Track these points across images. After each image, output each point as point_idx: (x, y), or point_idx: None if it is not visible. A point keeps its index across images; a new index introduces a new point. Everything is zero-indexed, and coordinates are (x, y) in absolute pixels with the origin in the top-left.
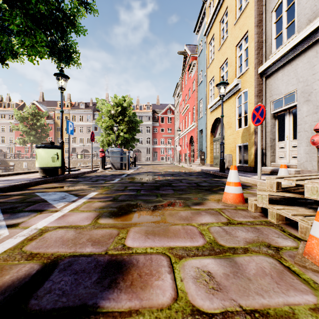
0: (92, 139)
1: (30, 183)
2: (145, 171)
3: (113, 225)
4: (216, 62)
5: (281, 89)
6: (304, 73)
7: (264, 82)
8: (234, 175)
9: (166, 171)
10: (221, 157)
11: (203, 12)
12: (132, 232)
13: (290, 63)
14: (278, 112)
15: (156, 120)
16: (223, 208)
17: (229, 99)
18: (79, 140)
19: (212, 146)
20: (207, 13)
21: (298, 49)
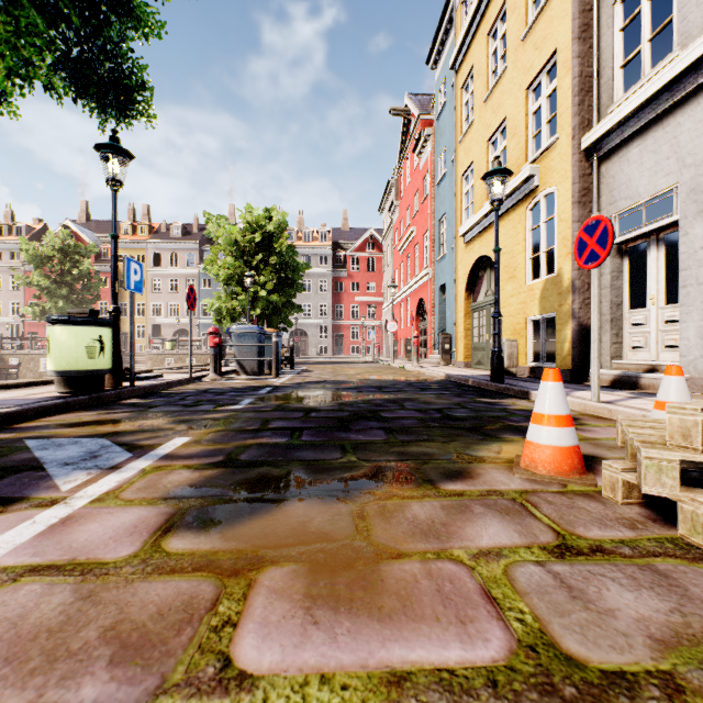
0: (192, 305)
1: (22, 411)
2: (316, 380)
3: (208, 560)
4: (479, 129)
5: (639, 185)
6: (698, 145)
7: (595, 170)
8: (554, 395)
9: (364, 378)
10: (495, 347)
11: (447, 17)
12: (264, 590)
13: (662, 122)
14: (630, 240)
15: (342, 265)
16: (530, 490)
17: (510, 212)
18: (168, 309)
19: (469, 322)
20: (458, 17)
21: (682, 86)
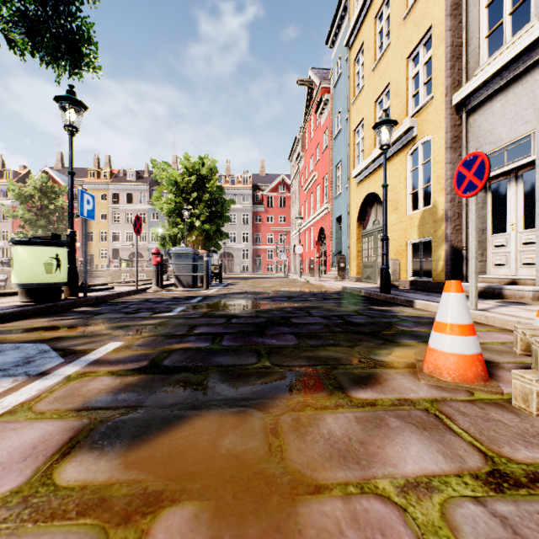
0: (138, 231)
1: None
2: (239, 291)
3: (98, 498)
4: (368, 92)
5: (501, 132)
6: None
7: (464, 121)
8: (457, 305)
9: (277, 290)
10: (383, 265)
11: (342, 6)
12: None
13: (521, 80)
14: (493, 177)
15: (260, 202)
16: (440, 399)
17: (394, 157)
18: (125, 236)
19: (360, 246)
20: (351, 5)
21: (538, 49)
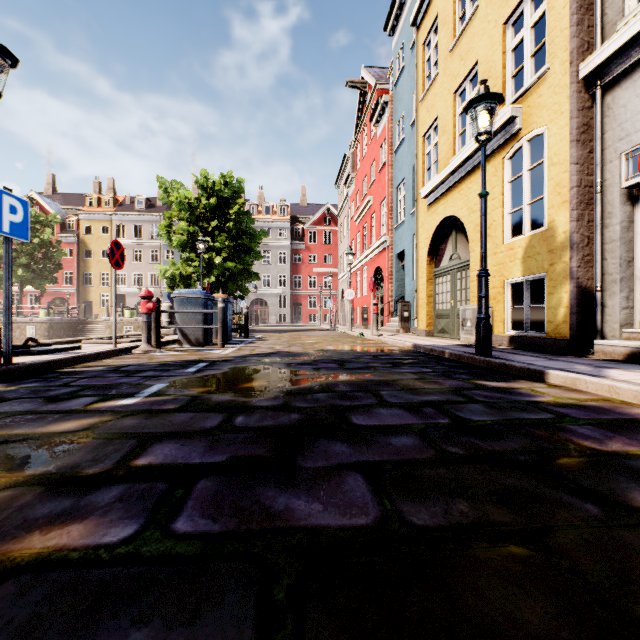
0: (117, 263)
1: None
2: (267, 351)
3: None
4: (444, 82)
5: None
6: None
7: (599, 101)
8: None
9: (321, 349)
10: (481, 313)
11: None
12: None
13: None
14: None
15: (300, 238)
16: None
17: None
18: (132, 279)
19: (432, 288)
20: None
21: None
